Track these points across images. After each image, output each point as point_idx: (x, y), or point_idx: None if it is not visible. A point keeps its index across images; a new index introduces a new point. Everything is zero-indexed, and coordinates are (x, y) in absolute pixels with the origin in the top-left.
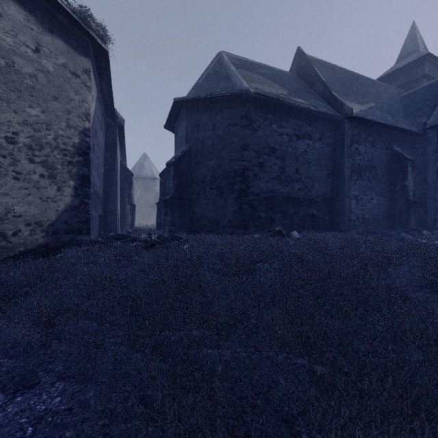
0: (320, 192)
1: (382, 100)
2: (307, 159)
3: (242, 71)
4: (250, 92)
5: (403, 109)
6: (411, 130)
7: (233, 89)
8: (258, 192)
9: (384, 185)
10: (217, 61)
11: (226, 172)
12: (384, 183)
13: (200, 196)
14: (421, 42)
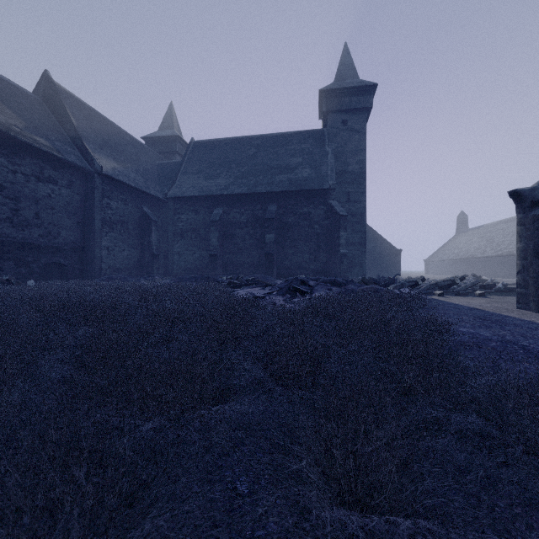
0: (69, 240)
1: (140, 163)
2: (52, 204)
3: None
4: None
5: (158, 175)
6: (158, 196)
7: None
8: None
9: (135, 239)
10: None
11: None
12: (136, 237)
13: None
14: (177, 123)
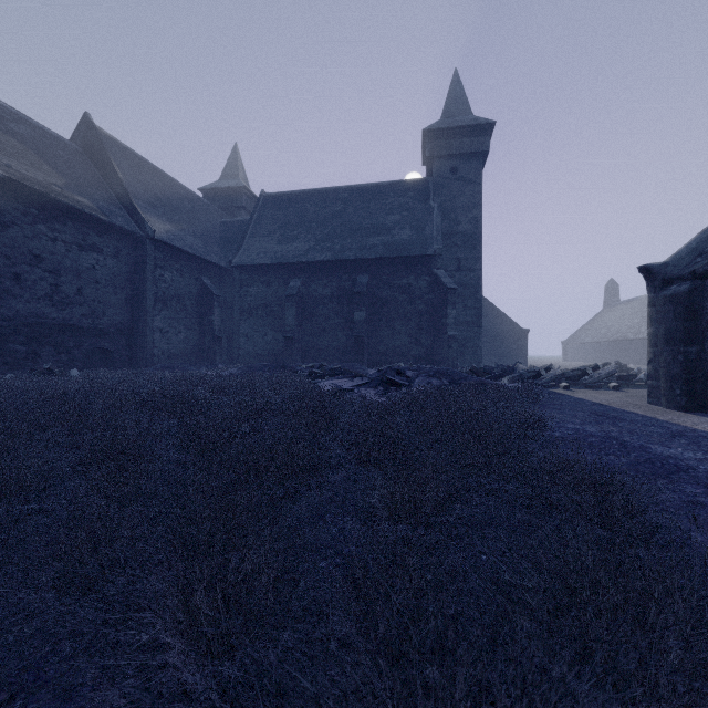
0: (116, 321)
1: (198, 222)
2: (96, 277)
3: None
4: None
5: (220, 237)
6: (220, 265)
7: None
8: (11, 316)
9: (194, 317)
10: None
11: None
12: (194, 316)
13: None
14: (242, 170)
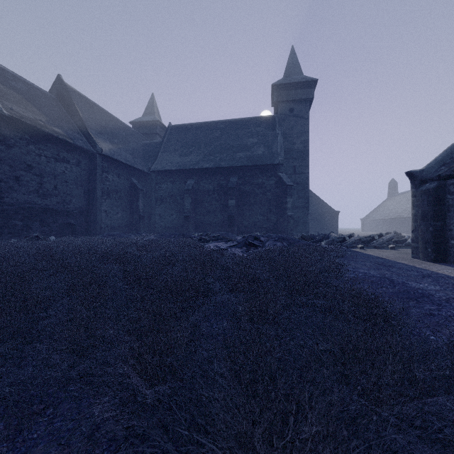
0: (78, 206)
1: (129, 143)
2: (66, 178)
3: None
4: (4, 113)
5: (143, 152)
6: (143, 170)
7: None
8: (13, 203)
9: (126, 204)
10: None
11: None
12: (127, 203)
13: None
14: (157, 110)
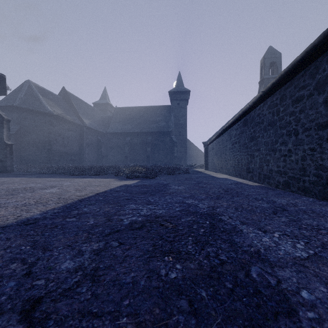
0: (76, 151)
1: (95, 118)
2: (72, 138)
3: (45, 98)
4: (54, 114)
5: (101, 122)
6: (103, 132)
7: (46, 110)
8: (55, 150)
9: (96, 149)
10: (29, 86)
11: (41, 141)
12: (96, 149)
13: (26, 149)
14: (108, 96)
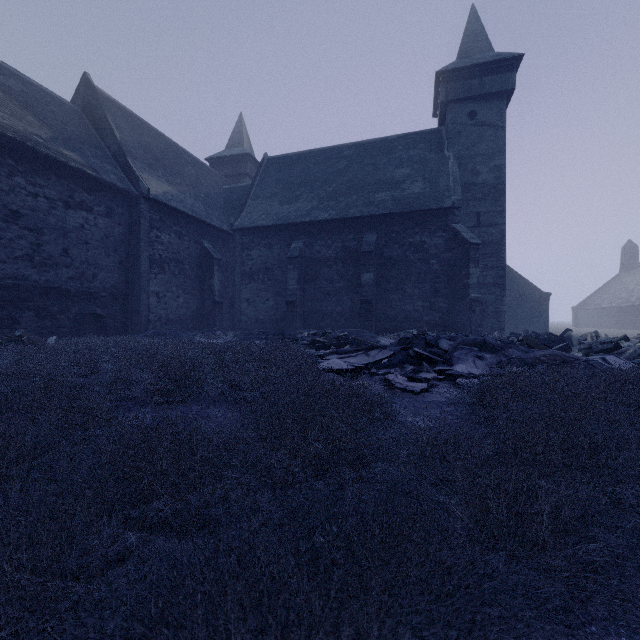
0: (108, 284)
1: (200, 187)
2: (85, 238)
3: None
4: None
5: (223, 202)
6: (222, 228)
7: None
8: None
9: (193, 282)
10: None
11: None
12: (194, 280)
13: None
14: (247, 138)
